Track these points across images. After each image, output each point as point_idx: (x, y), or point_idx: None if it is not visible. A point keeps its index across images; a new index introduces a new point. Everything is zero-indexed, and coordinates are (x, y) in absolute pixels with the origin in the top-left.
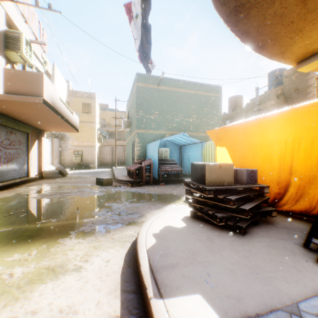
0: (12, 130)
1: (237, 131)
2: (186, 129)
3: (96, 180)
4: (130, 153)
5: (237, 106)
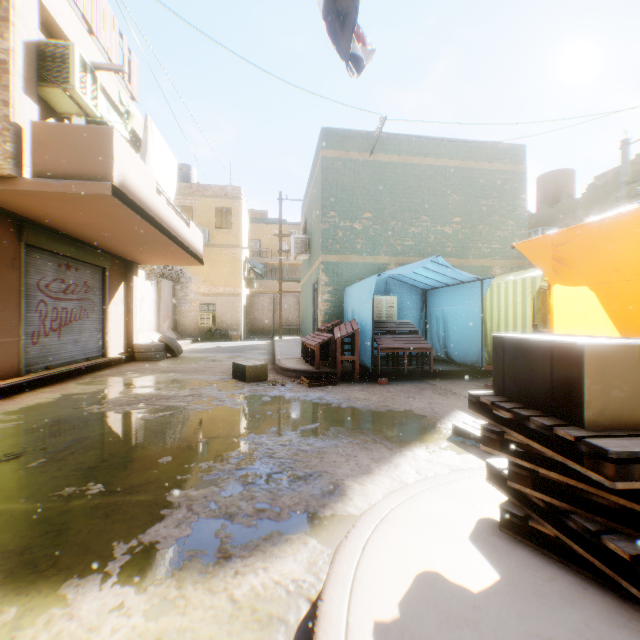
0: (70, 263)
1: (639, 234)
2: (437, 251)
3: (233, 368)
4: (310, 307)
5: (559, 195)
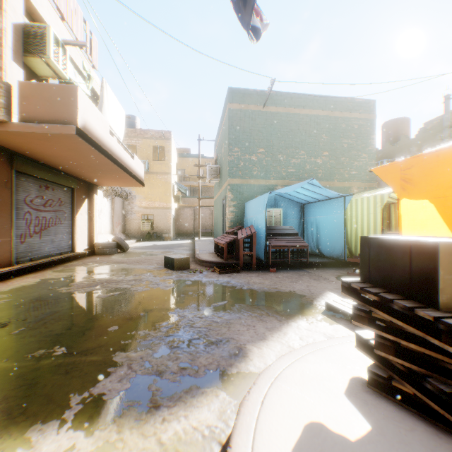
0: (48, 184)
1: None
2: (311, 176)
3: (164, 260)
4: (220, 217)
5: (398, 136)
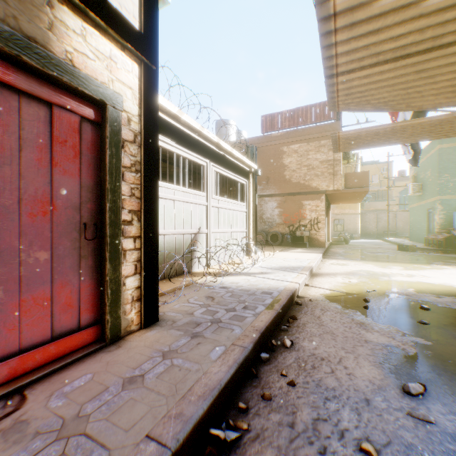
0: None
1: None
2: None
3: (397, 247)
4: (422, 221)
5: None
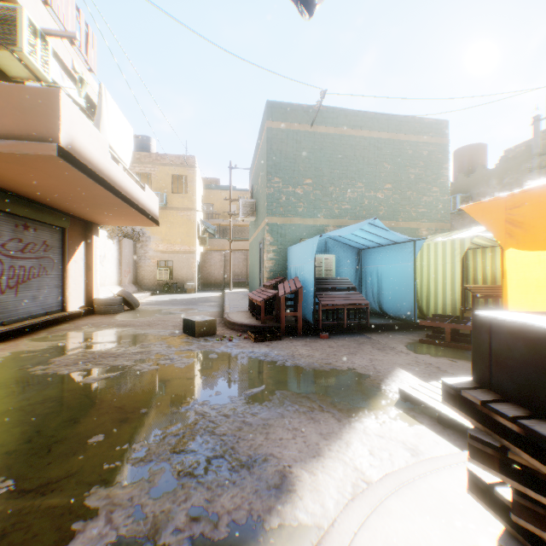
0: (28, 223)
1: None
2: (371, 214)
3: (183, 323)
4: (256, 264)
5: (473, 166)
